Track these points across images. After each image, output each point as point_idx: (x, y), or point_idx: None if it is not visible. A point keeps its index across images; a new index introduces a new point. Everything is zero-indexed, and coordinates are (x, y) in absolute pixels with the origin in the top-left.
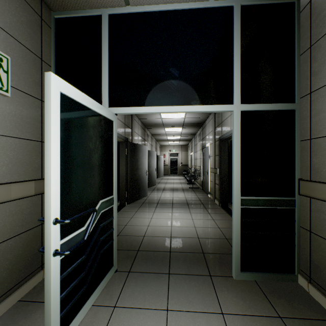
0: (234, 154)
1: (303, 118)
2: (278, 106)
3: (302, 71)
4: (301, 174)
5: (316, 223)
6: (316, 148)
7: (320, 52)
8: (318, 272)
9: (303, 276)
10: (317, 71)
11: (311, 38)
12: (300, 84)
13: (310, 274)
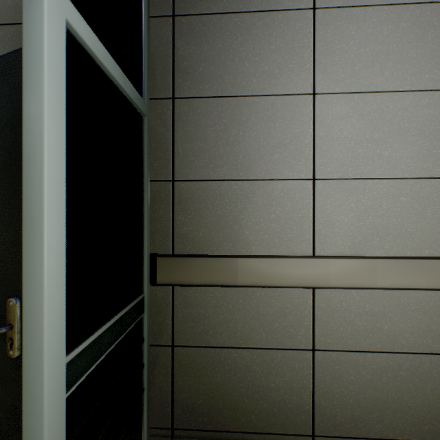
0: (44, 189)
1: (158, 139)
2: (132, 90)
3: (155, 50)
4: (154, 244)
5: (186, 327)
6: (186, 198)
7: (193, 37)
8: (190, 408)
9: (159, 436)
10: (188, 67)
11: (177, 4)
12: (152, 72)
13: (175, 421)
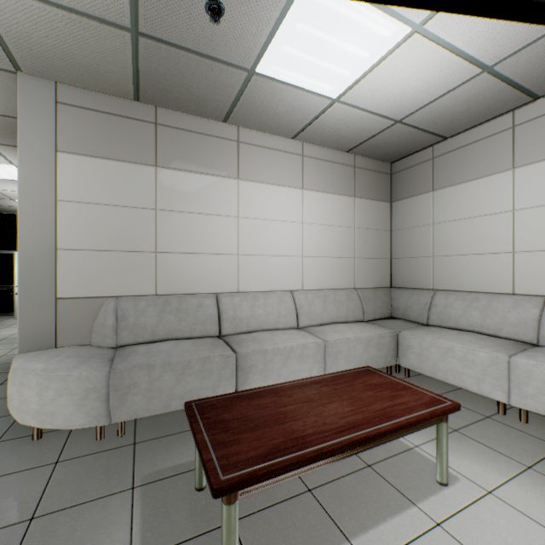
0: None
1: None
2: None
3: None
4: None
5: None
6: None
7: None
8: None
9: None
10: None
11: None
12: None
13: None
